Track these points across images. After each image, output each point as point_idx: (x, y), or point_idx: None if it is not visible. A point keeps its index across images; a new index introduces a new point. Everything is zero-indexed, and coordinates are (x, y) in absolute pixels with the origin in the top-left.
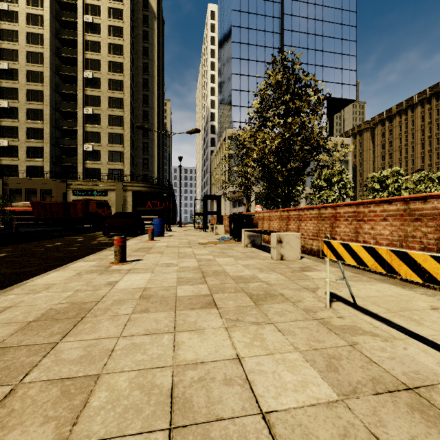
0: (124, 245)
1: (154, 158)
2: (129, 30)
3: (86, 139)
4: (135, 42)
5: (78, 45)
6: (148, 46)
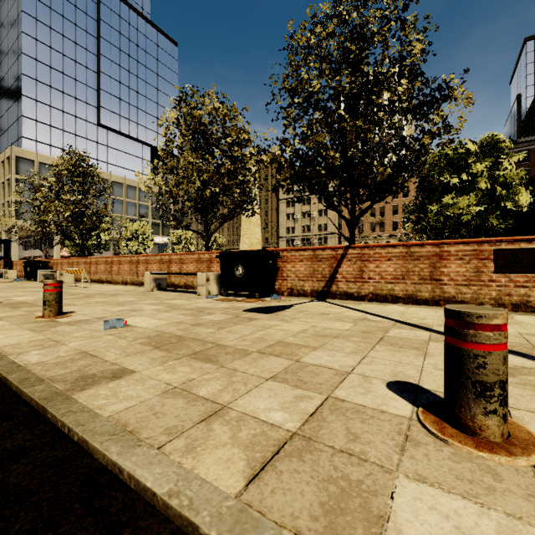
0: None
1: None
2: None
3: None
4: None
5: None
6: None
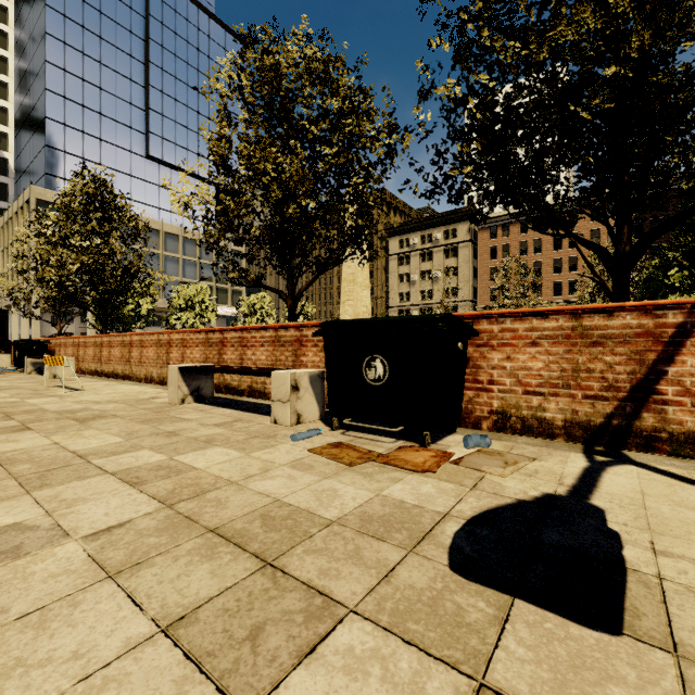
0: None
1: None
2: None
3: None
4: None
5: None
6: None
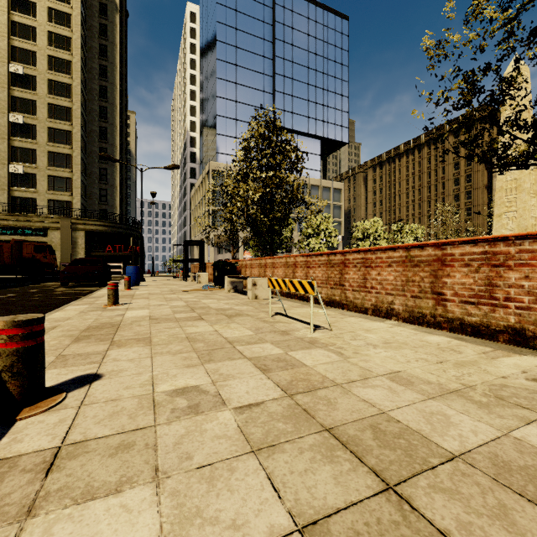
0: (117, 289)
1: (115, 189)
2: (80, 20)
3: (12, 156)
4: (87, 35)
5: (0, 26)
6: (106, 44)
